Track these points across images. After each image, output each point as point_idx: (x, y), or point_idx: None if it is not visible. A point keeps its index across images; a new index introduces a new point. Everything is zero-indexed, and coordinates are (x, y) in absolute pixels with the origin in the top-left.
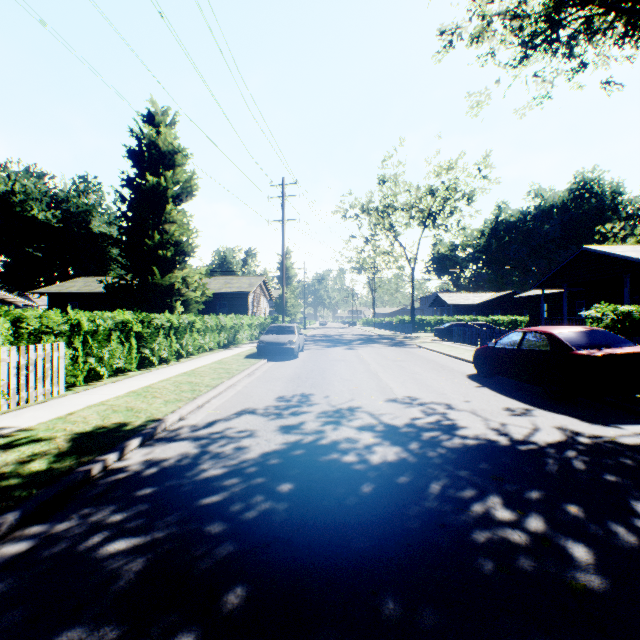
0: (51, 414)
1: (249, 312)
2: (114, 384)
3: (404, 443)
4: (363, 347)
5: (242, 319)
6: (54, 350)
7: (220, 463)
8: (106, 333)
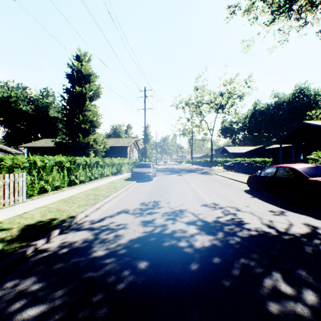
0: (14, 213)
1: (128, 156)
2: (53, 195)
3: (214, 233)
4: (186, 174)
5: (124, 160)
6: (20, 177)
7: (105, 246)
8: (50, 167)
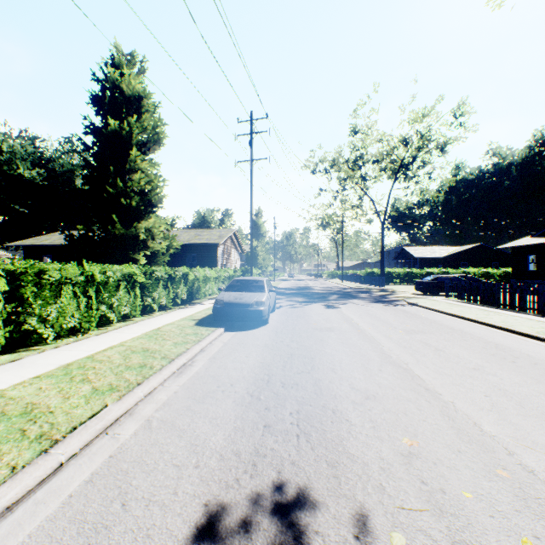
0: None
1: (218, 264)
2: None
3: None
4: (344, 304)
5: (207, 271)
6: None
7: None
8: None
